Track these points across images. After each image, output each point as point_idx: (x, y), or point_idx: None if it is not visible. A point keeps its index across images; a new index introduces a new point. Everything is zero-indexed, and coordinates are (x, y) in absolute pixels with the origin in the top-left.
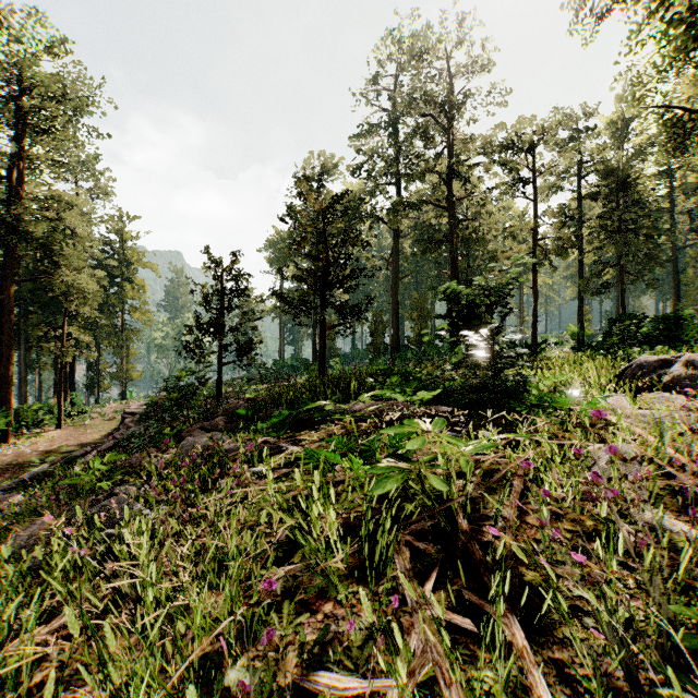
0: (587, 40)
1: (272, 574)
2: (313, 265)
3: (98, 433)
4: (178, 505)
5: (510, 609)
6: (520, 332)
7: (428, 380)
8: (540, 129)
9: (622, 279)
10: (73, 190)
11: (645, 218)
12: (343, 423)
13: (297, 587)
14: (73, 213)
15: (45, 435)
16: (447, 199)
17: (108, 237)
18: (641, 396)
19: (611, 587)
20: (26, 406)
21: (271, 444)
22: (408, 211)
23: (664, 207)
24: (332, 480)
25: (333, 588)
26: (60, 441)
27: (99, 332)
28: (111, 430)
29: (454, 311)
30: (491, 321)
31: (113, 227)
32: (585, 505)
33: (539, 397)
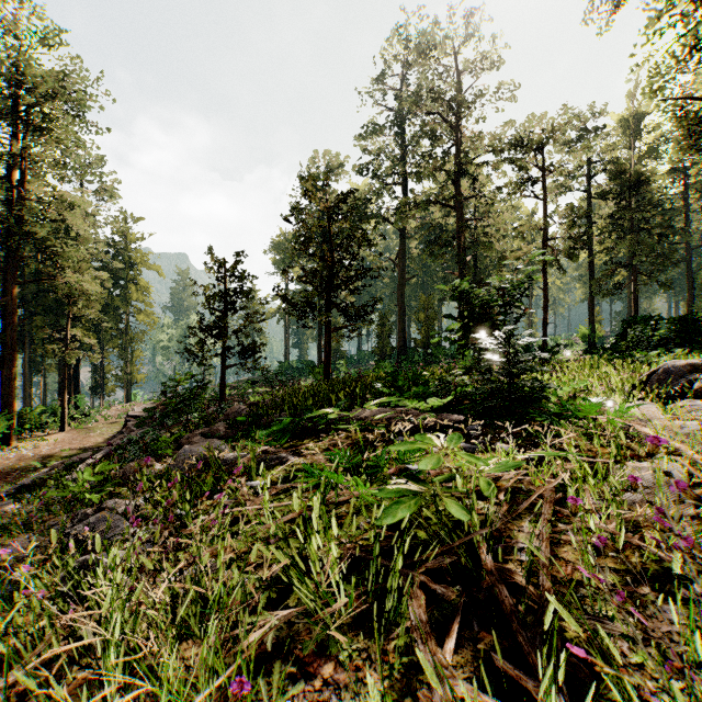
0: (600, 33)
1: (263, 619)
2: (318, 266)
3: (101, 436)
4: (158, 533)
5: (555, 684)
6: (529, 333)
7: (438, 385)
8: (550, 126)
9: (635, 280)
10: (76, 191)
11: (658, 217)
12: (347, 434)
13: (291, 638)
14: (77, 214)
15: (48, 438)
16: (455, 198)
17: (112, 238)
18: (669, 403)
19: (676, 651)
20: (29, 409)
21: (271, 454)
22: (415, 210)
23: (678, 206)
24: (335, 500)
25: (334, 642)
26: (63, 444)
27: (103, 334)
28: (115, 433)
29: (464, 312)
30: (504, 322)
31: (118, 228)
32: (629, 538)
33: (560, 405)
